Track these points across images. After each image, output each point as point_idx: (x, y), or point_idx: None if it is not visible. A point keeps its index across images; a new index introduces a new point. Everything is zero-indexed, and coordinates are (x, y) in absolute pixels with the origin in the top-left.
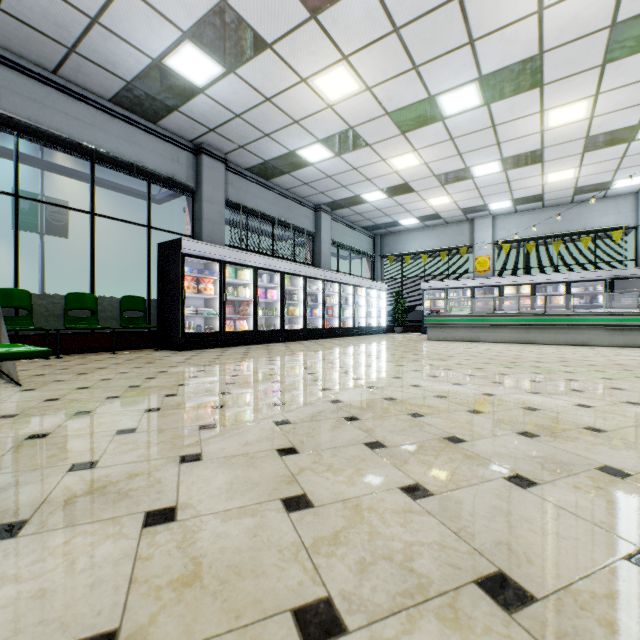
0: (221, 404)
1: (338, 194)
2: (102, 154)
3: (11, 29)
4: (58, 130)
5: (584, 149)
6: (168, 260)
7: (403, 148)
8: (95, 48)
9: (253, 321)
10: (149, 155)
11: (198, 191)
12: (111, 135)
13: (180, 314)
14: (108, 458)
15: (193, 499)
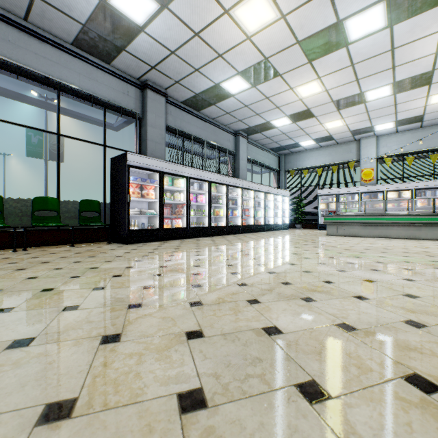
0: (118, 332)
1: (253, 121)
2: (66, 87)
3: None
4: (29, 66)
5: None
6: (118, 171)
7: (309, 76)
8: None
9: (186, 220)
10: (104, 89)
11: (144, 118)
12: (73, 72)
13: (126, 214)
14: None
15: None
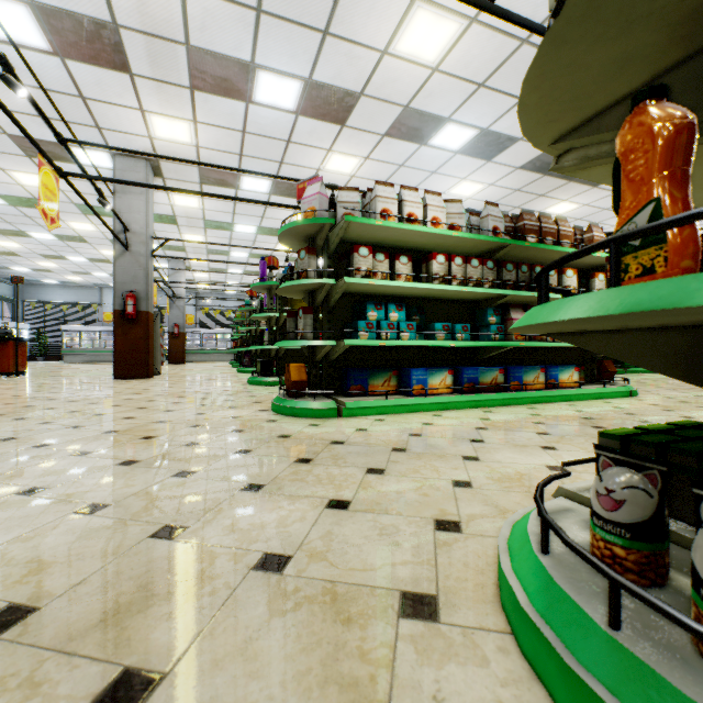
0: None
1: None
2: None
3: None
4: None
5: None
6: None
7: (47, 261)
8: None
9: None
10: None
11: None
12: None
13: None
14: None
15: None
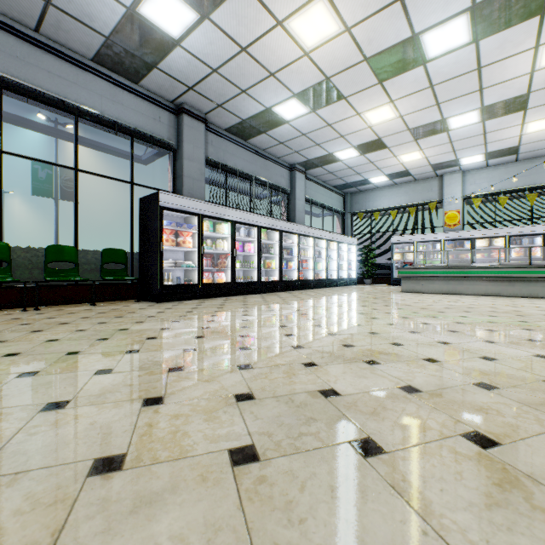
0: (160, 394)
1: (312, 153)
2: (85, 112)
3: None
4: (41, 87)
5: None
6: (148, 214)
7: (379, 99)
8: None
9: (231, 273)
10: (131, 114)
11: (179, 149)
12: (94, 94)
13: (158, 266)
14: None
15: None
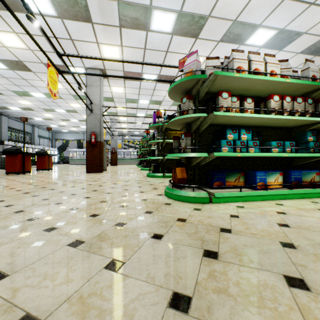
0: None
1: (42, 124)
2: None
3: None
4: None
5: None
6: None
7: (63, 122)
8: None
9: None
10: None
11: (0, 125)
12: None
13: None
14: None
15: None
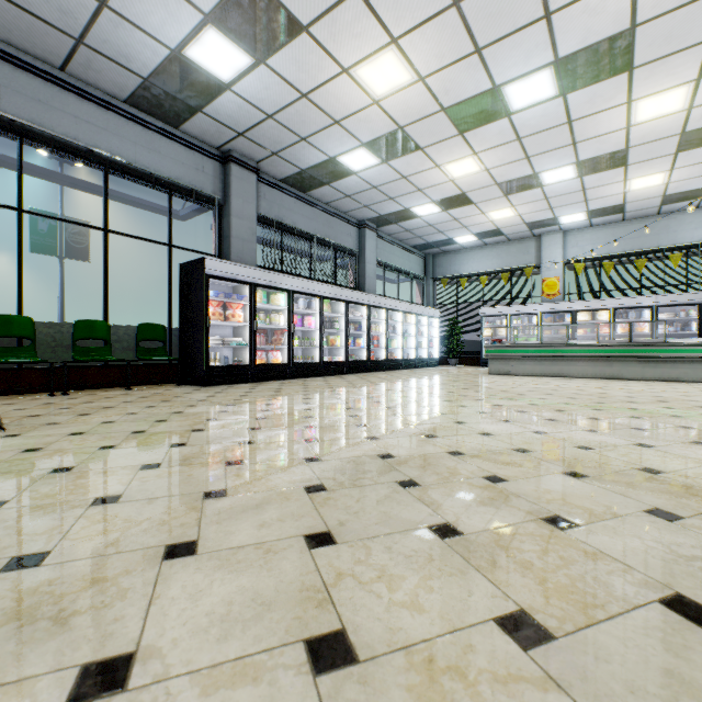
0: (239, 459)
1: (385, 208)
2: (117, 162)
3: (10, 18)
4: (66, 135)
5: (678, 148)
6: (191, 283)
7: (461, 151)
8: (105, 38)
9: (288, 352)
10: (170, 164)
11: (226, 205)
12: (127, 141)
13: (204, 344)
14: (65, 547)
15: (165, 637)
